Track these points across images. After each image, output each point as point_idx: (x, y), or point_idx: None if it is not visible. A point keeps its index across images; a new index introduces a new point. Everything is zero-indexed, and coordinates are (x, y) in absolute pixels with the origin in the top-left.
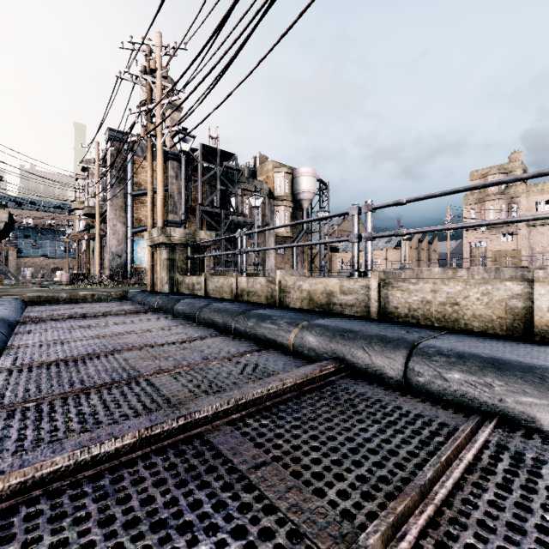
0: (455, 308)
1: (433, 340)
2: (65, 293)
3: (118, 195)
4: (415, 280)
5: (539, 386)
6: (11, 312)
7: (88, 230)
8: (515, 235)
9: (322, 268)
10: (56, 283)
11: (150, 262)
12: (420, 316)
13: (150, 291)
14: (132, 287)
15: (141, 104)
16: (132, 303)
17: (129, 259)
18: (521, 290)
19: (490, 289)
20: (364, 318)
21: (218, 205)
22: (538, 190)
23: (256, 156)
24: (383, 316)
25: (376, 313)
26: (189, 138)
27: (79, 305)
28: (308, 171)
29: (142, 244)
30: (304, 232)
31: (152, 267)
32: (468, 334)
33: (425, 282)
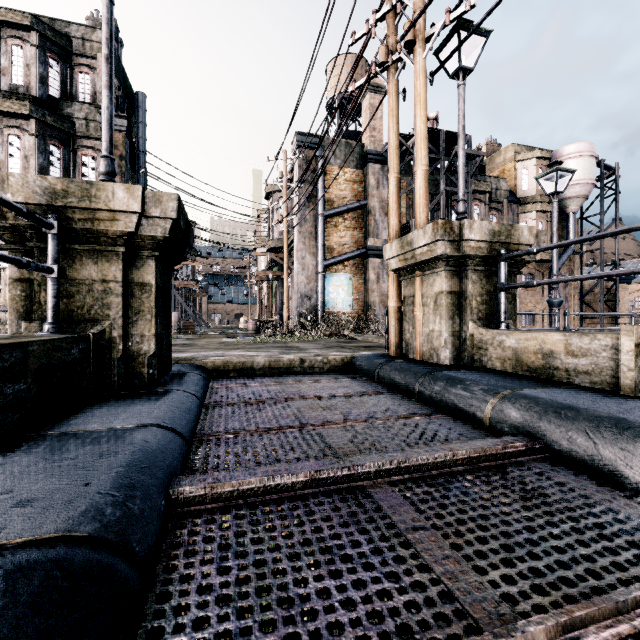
0: None
1: None
2: (262, 357)
3: (307, 217)
4: None
5: None
6: (164, 446)
7: (271, 269)
8: None
9: None
10: (240, 331)
11: (394, 302)
12: None
13: (399, 357)
14: (331, 341)
15: (328, 104)
16: (377, 383)
17: (319, 301)
18: None
19: None
20: None
21: (442, 216)
22: None
23: (482, 145)
24: None
25: None
26: (470, 45)
27: (288, 386)
28: (581, 150)
29: (335, 280)
30: (570, 251)
31: (397, 310)
32: None
33: None
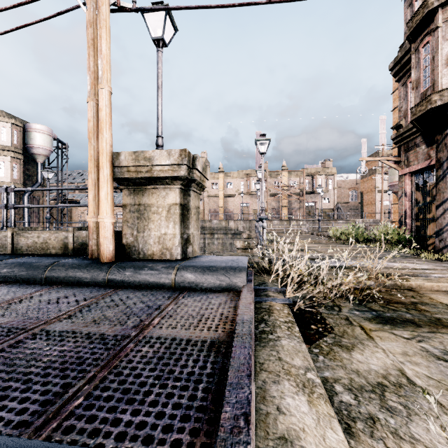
0: (46, 244)
1: (13, 259)
2: None
3: None
4: (31, 231)
5: (28, 268)
6: None
7: None
8: (203, 201)
9: (47, 220)
10: None
11: None
12: (33, 249)
13: None
14: None
15: None
16: None
17: None
18: (67, 235)
19: (58, 235)
20: (1, 254)
21: None
22: (212, 177)
23: None
24: (15, 252)
25: (10, 250)
26: None
27: None
28: (43, 129)
29: None
30: (38, 184)
31: None
32: (43, 255)
33: (35, 233)
